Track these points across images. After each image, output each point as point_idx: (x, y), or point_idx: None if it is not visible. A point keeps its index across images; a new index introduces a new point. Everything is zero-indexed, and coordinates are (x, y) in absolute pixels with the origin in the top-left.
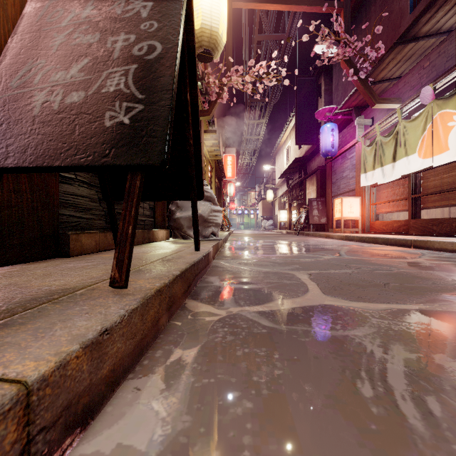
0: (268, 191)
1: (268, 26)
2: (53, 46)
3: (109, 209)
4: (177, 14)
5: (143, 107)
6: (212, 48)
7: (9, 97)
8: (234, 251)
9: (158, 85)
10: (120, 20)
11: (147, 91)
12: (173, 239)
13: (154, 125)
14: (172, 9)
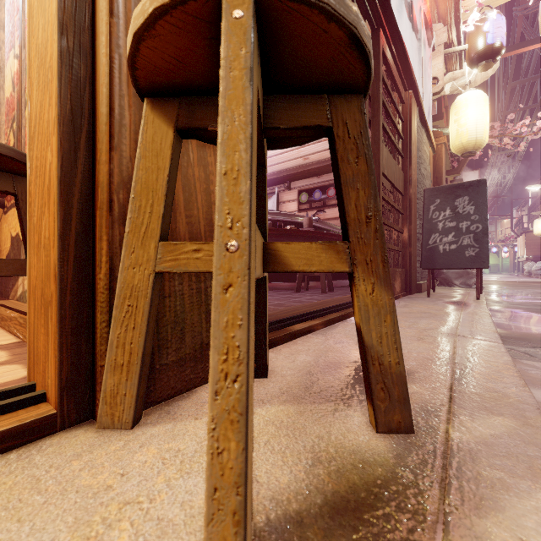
0: (535, 220)
1: (535, 34)
2: (439, 228)
3: (432, 273)
4: (486, 211)
5: (478, 250)
6: (476, 149)
7: (430, 247)
8: (495, 297)
9: (482, 242)
10: (462, 215)
11: (479, 244)
12: (438, 286)
13: (484, 256)
14: (483, 209)
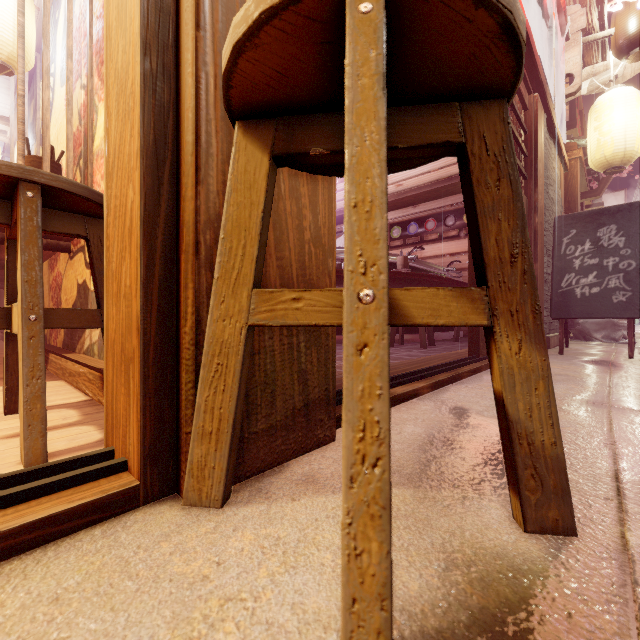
0: None
1: None
2: (575, 266)
3: (564, 324)
4: None
5: (631, 294)
6: (624, 164)
7: (563, 291)
8: None
9: (637, 283)
10: (607, 250)
11: (631, 286)
12: (571, 340)
13: (639, 301)
14: (637, 241)
